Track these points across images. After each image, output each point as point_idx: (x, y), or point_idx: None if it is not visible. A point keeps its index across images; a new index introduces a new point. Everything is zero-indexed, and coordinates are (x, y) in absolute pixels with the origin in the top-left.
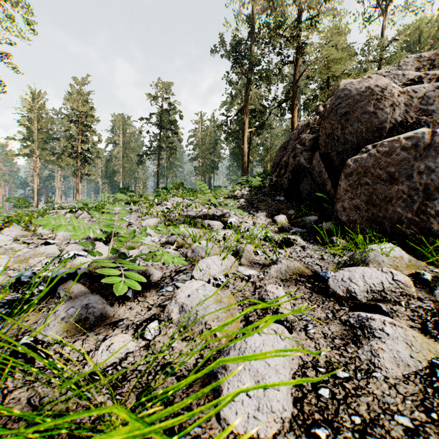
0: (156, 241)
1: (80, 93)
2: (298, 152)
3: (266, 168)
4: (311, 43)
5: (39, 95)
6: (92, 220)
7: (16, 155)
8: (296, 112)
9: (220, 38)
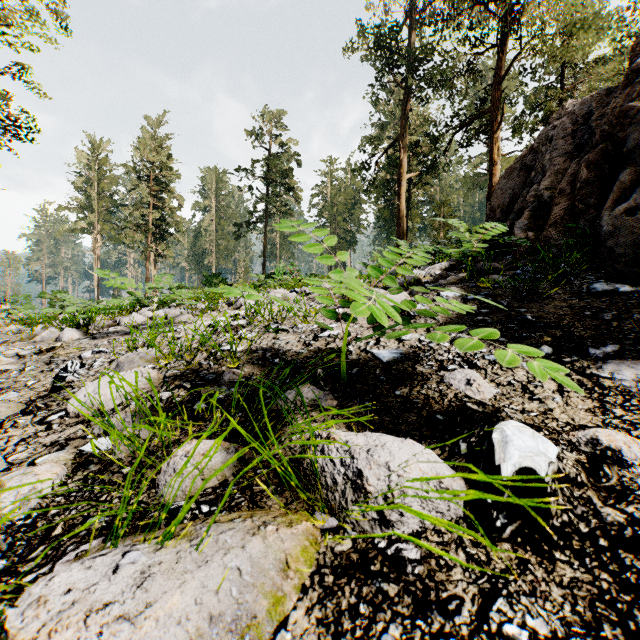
0: None
1: (155, 138)
2: None
3: (437, 238)
4: (529, 4)
5: (100, 144)
6: (20, 354)
7: (70, 231)
8: (498, 135)
9: (361, 26)
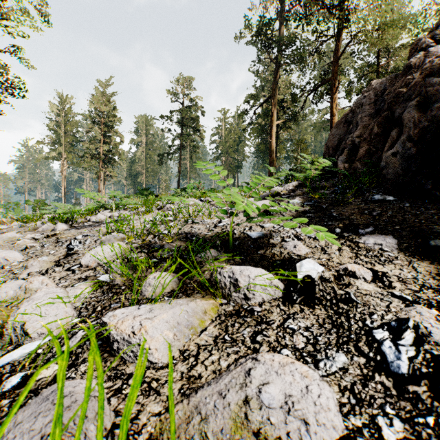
0: (5, 390)
1: (104, 95)
2: (435, 92)
3: (296, 164)
4: (356, 9)
5: (66, 99)
6: (35, 238)
7: (45, 158)
8: (336, 96)
9: (245, 21)
